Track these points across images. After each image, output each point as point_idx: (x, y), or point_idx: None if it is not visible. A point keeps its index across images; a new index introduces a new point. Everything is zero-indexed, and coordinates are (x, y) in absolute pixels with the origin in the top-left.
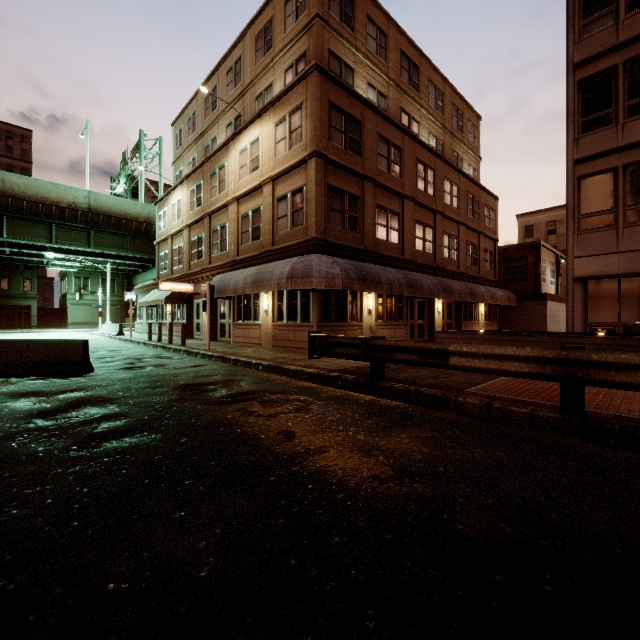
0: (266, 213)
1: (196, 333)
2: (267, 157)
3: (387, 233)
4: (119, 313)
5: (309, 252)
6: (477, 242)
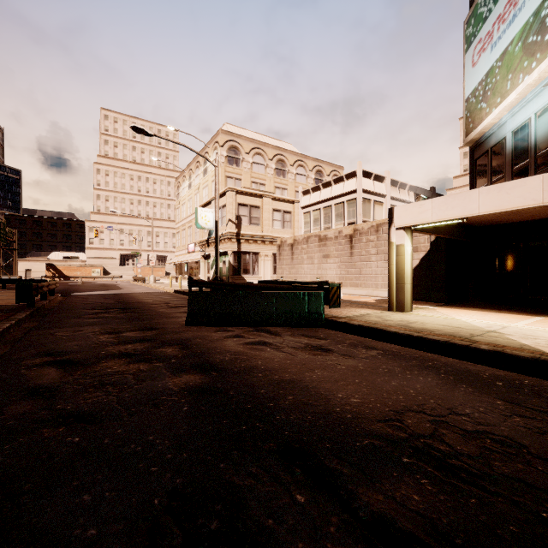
0: None
1: None
2: None
3: None
4: None
5: None
6: None
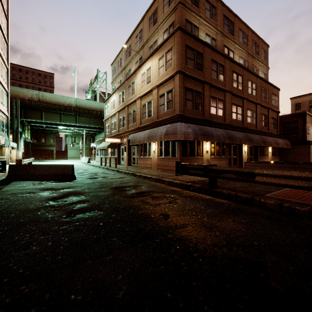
0: (154, 103)
1: (121, 162)
2: (154, 76)
3: (216, 110)
4: (89, 153)
5: (175, 121)
6: (267, 113)
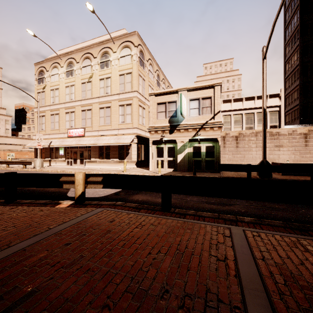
0: None
1: None
2: None
3: None
4: None
5: None
6: None
